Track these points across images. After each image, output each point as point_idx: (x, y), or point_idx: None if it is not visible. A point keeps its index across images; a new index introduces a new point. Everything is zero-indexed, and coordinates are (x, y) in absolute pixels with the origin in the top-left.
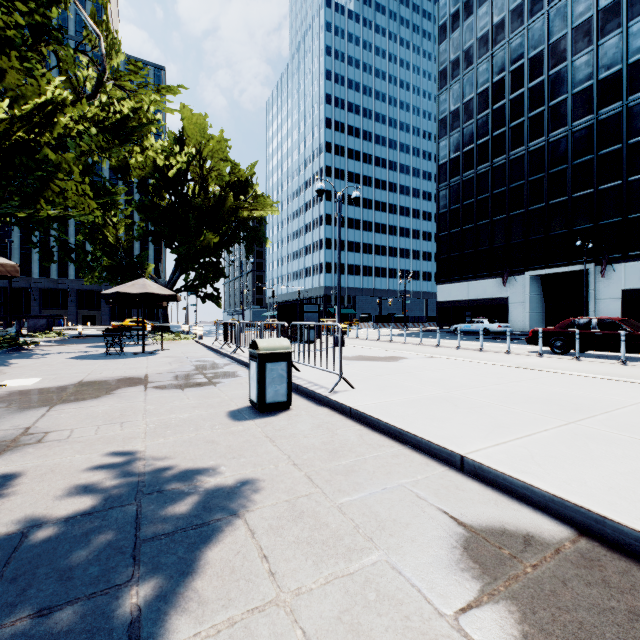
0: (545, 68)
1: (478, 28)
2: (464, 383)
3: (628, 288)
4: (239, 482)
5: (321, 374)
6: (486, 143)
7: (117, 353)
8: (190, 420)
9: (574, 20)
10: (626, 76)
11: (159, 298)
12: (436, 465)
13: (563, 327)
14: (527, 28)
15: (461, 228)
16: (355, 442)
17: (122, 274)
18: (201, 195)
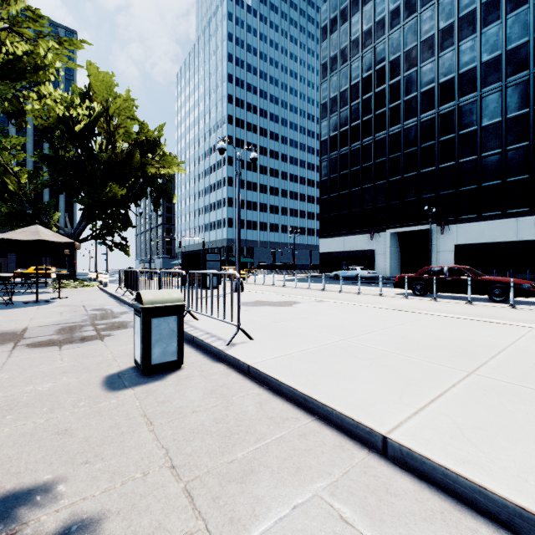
0: (401, 70)
1: (351, 33)
2: (356, 328)
3: (459, 243)
4: (76, 521)
5: (219, 322)
6: (357, 126)
7: (6, 302)
8: (49, 394)
9: (422, 35)
10: (458, 83)
11: (53, 245)
12: (353, 447)
13: (422, 274)
14: (388, 37)
15: (338, 193)
16: (254, 415)
17: (23, 222)
18: (109, 150)
